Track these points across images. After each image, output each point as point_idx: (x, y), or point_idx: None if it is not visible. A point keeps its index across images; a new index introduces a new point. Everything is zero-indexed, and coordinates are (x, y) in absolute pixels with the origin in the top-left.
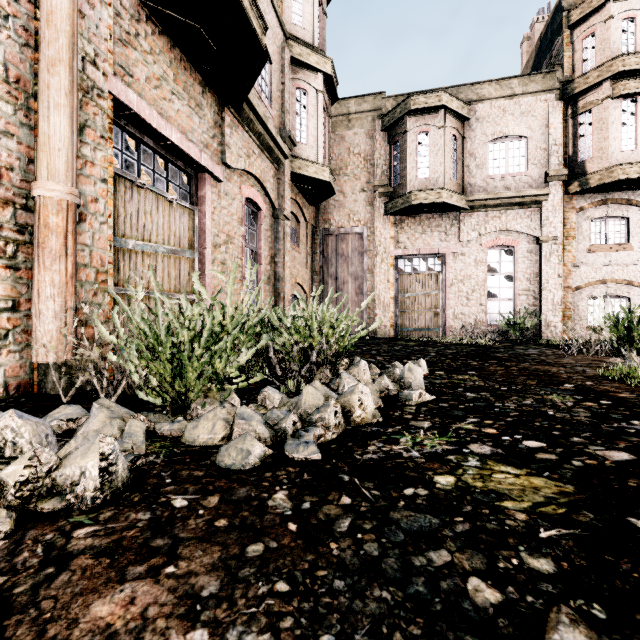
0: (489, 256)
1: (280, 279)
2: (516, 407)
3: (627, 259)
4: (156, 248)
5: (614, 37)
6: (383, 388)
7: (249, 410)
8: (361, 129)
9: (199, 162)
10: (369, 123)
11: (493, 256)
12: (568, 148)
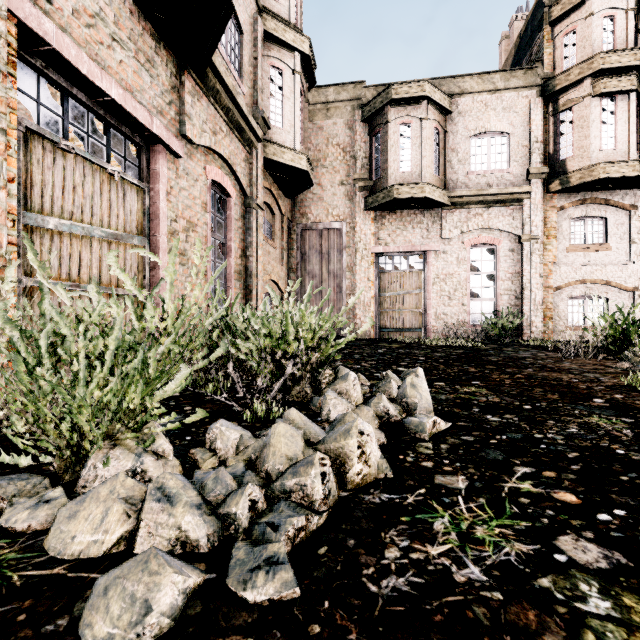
0: (471, 254)
1: (252, 275)
2: (566, 441)
3: (605, 259)
4: (90, 230)
5: (594, 35)
6: (382, 412)
7: (172, 482)
8: (340, 119)
9: (150, 129)
10: (348, 113)
11: (475, 255)
12: (549, 146)
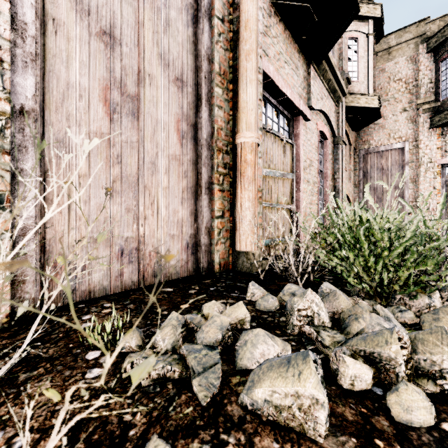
0: None
1: (339, 191)
2: None
3: None
4: (275, 173)
5: None
6: None
7: None
8: (402, 57)
9: (299, 108)
10: (411, 50)
11: None
12: None
